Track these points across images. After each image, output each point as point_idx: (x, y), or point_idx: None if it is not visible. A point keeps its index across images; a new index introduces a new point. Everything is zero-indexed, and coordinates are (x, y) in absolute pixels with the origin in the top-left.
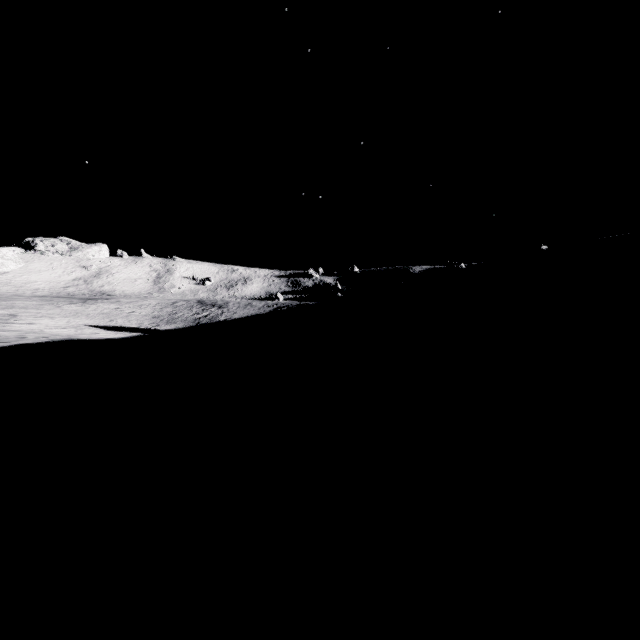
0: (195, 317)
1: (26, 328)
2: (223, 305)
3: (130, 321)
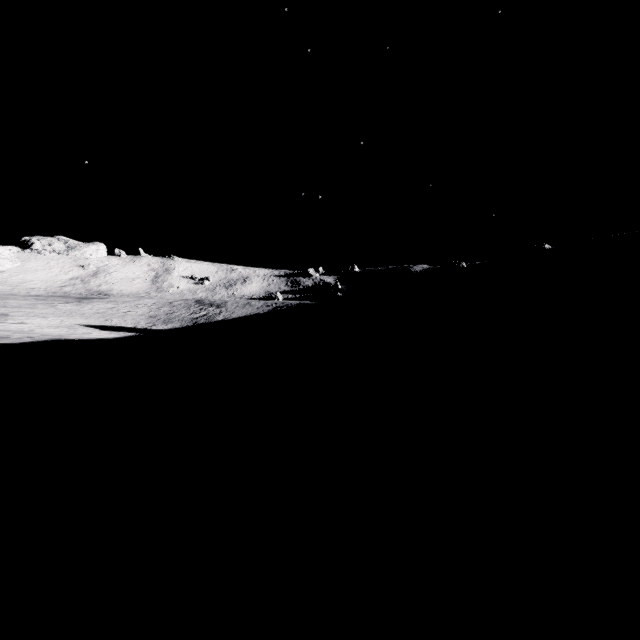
0: (192, 317)
1: (16, 328)
2: (221, 304)
3: (126, 321)
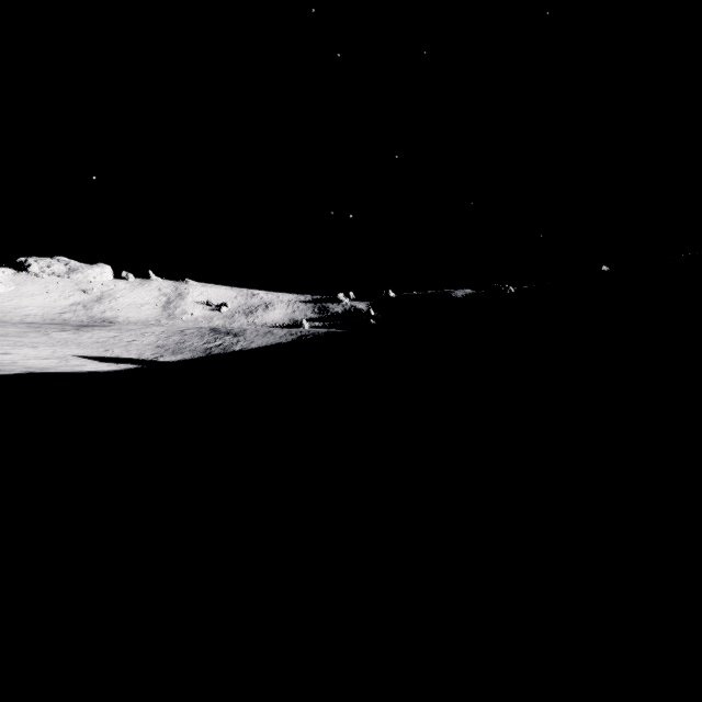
0: (206, 347)
1: None
2: (239, 333)
3: (129, 351)
